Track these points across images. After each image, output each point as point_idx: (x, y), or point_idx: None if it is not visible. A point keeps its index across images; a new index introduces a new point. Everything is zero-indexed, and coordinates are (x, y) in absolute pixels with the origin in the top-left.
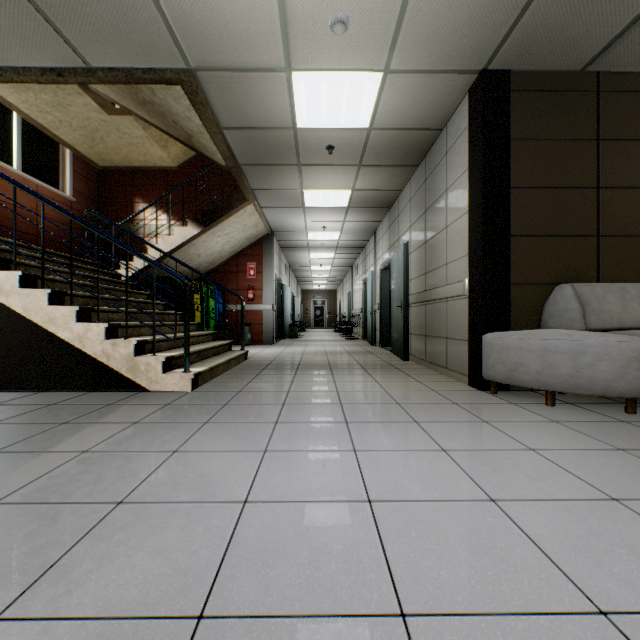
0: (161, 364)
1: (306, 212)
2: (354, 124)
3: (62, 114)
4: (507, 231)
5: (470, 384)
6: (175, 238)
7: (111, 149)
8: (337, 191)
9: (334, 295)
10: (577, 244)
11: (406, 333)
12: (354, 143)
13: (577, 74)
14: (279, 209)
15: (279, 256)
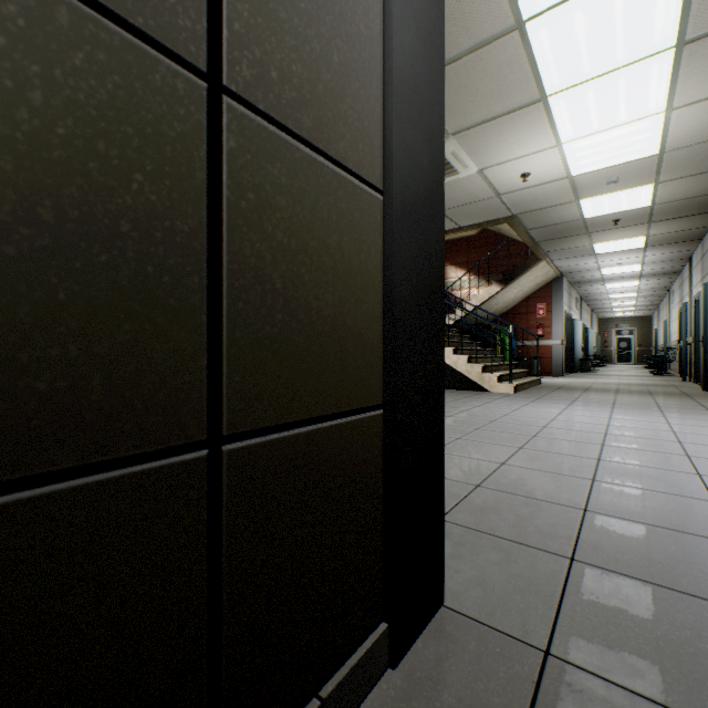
0: (496, 378)
1: (597, 257)
2: (635, 207)
3: None
4: None
5: None
6: (482, 295)
7: None
8: (629, 240)
9: (647, 322)
10: None
11: (706, 366)
12: (638, 214)
13: None
14: (568, 259)
15: (568, 292)
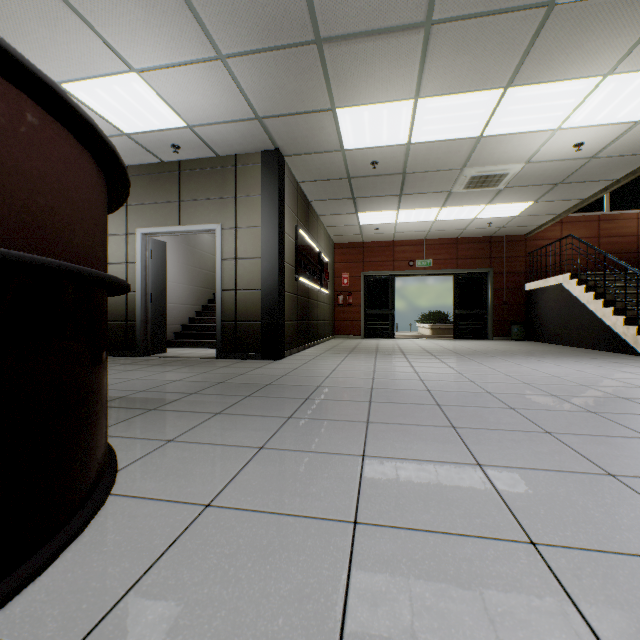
0: None
1: None
2: None
3: None
4: None
5: None
6: None
7: None
8: None
9: None
10: None
11: None
12: None
13: None
14: None
15: None
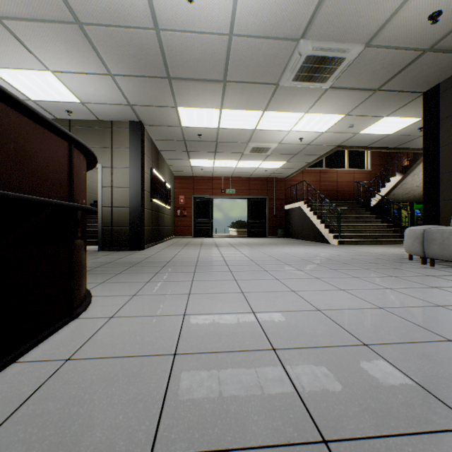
0: (332, 236)
1: None
2: (410, 122)
3: None
4: (435, 172)
5: None
6: (390, 183)
7: None
8: None
9: None
10: None
11: None
12: None
13: None
14: None
15: None
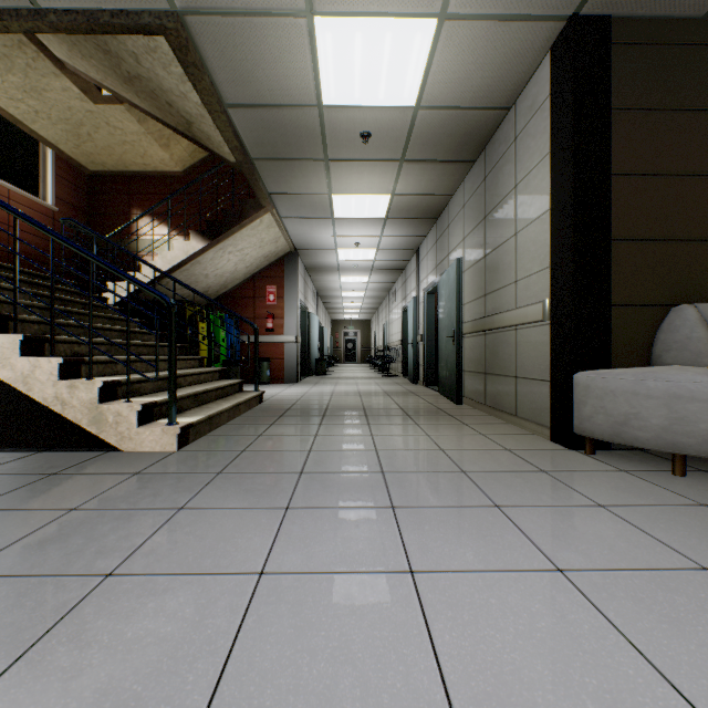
0: (136, 414)
1: (336, 224)
2: (397, 100)
3: (37, 102)
4: (606, 233)
5: (553, 439)
6: (175, 254)
7: (101, 149)
8: (373, 196)
9: (368, 326)
10: (699, 251)
11: (459, 370)
12: (396, 128)
13: (699, 22)
14: (303, 220)
15: (304, 279)
